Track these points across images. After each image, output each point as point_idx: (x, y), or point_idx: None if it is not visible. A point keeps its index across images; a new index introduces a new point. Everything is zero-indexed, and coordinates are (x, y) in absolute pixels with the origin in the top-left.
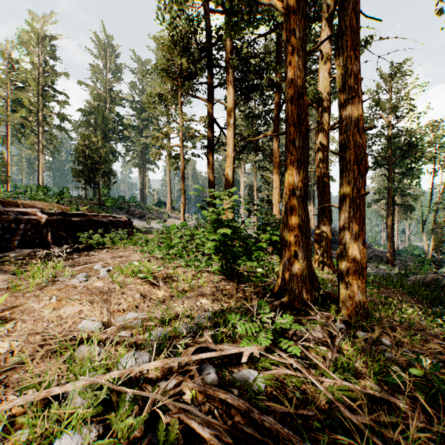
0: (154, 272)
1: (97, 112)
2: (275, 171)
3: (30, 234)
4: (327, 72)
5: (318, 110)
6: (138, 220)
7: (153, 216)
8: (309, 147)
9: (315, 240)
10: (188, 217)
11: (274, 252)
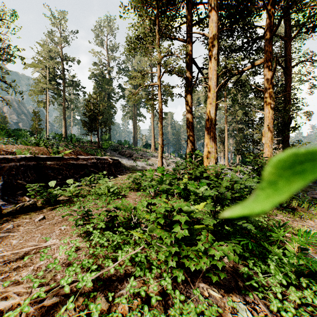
0: None
1: (102, 80)
2: (267, 105)
3: None
4: None
5: None
6: (127, 159)
7: (139, 156)
8: (290, 85)
9: None
10: (168, 156)
11: None
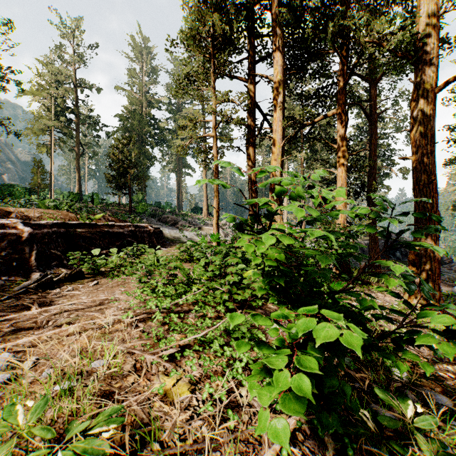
0: (113, 395)
1: (133, 116)
2: (340, 163)
3: (4, 255)
4: (433, 4)
5: (416, 66)
6: (170, 227)
7: (186, 223)
8: (376, 135)
9: (410, 262)
10: (226, 223)
11: (339, 275)
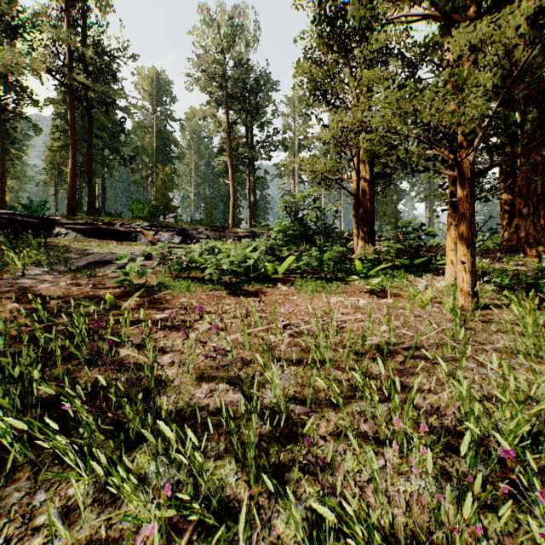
0: None
1: None
2: None
3: None
4: None
5: None
6: None
7: None
8: None
9: None
10: None
11: None
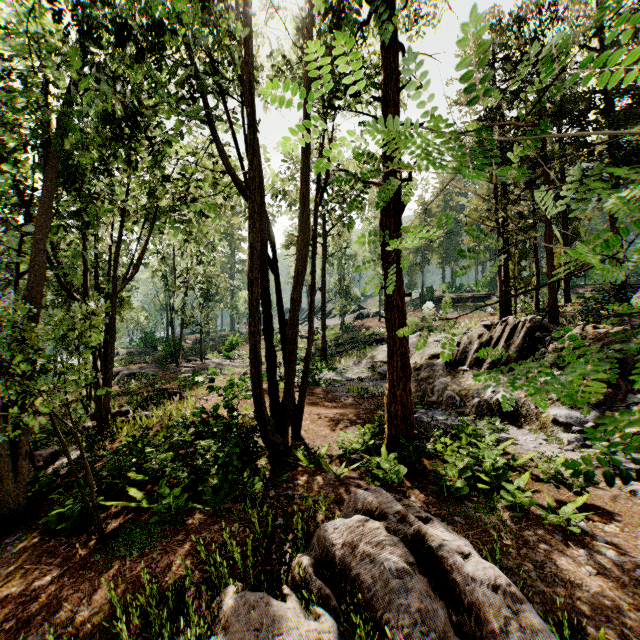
0: None
1: None
2: None
3: None
4: None
5: None
6: None
7: None
8: None
9: None
10: None
11: None
